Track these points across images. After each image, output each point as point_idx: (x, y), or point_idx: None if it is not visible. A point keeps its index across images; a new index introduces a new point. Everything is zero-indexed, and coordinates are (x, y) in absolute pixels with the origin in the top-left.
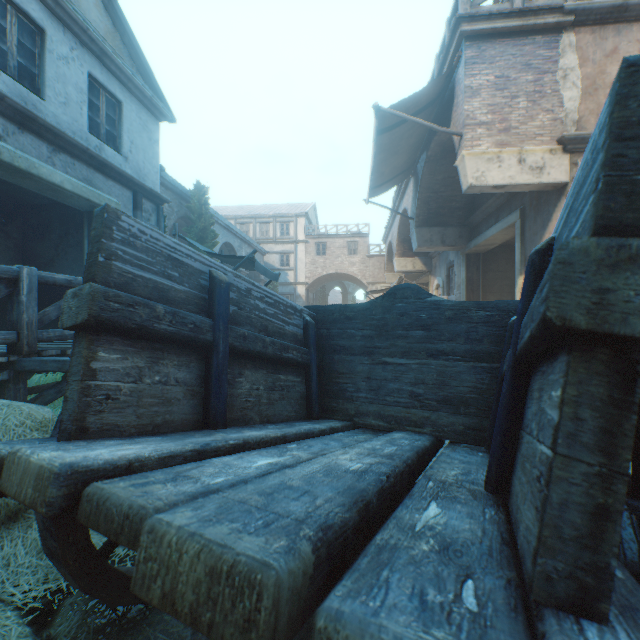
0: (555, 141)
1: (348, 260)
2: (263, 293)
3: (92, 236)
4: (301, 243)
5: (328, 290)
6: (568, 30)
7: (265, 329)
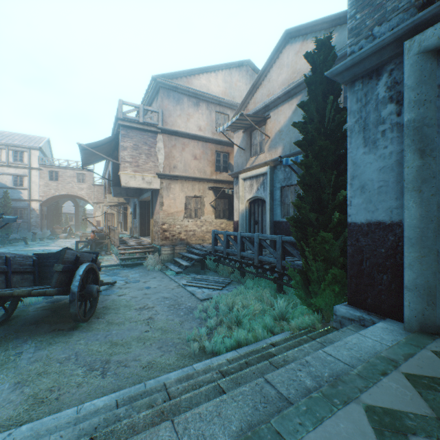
0: (156, 173)
1: (78, 186)
2: (20, 255)
3: None
4: (35, 169)
5: (62, 203)
6: (160, 134)
7: (20, 265)
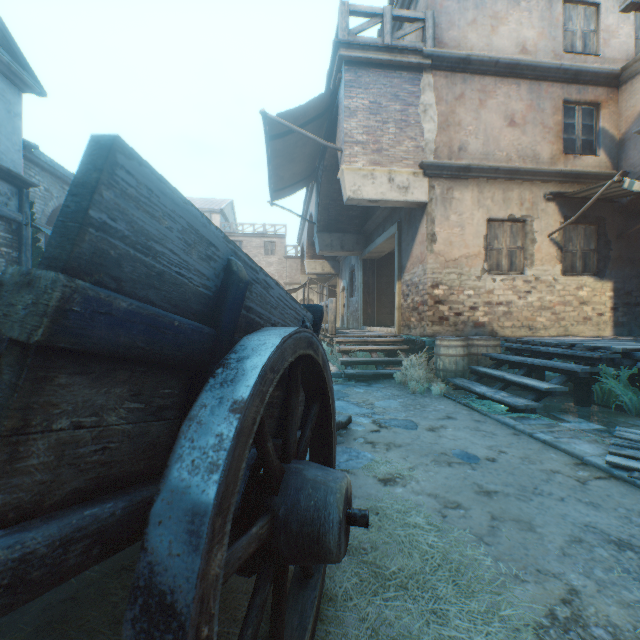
0: (418, 166)
1: (265, 260)
2: None
3: None
4: None
5: None
6: (428, 71)
7: None
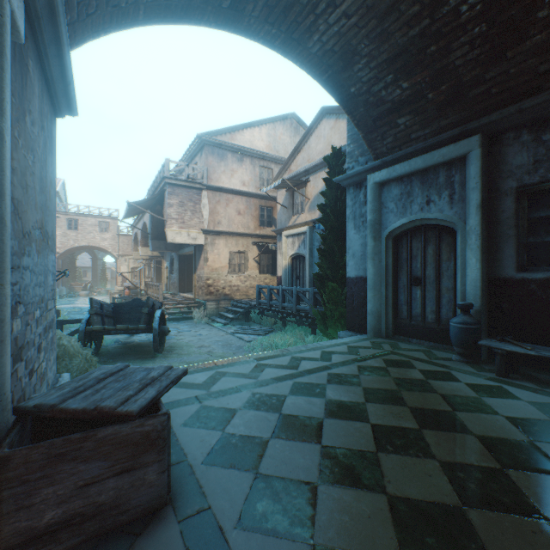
0: (201, 229)
1: (100, 236)
2: (106, 303)
3: (90, 302)
4: None
5: (77, 255)
6: (205, 190)
7: (107, 310)
